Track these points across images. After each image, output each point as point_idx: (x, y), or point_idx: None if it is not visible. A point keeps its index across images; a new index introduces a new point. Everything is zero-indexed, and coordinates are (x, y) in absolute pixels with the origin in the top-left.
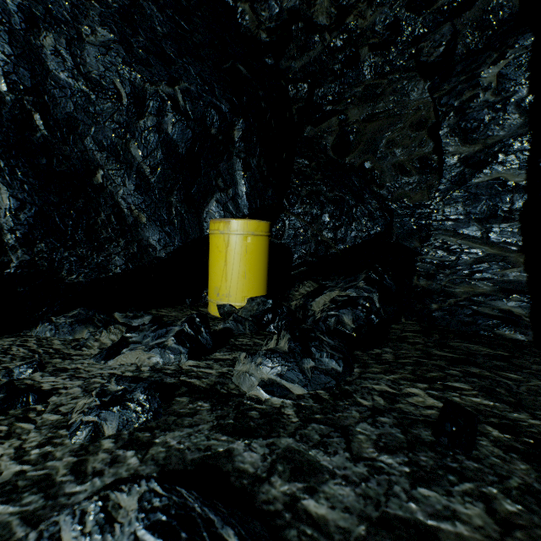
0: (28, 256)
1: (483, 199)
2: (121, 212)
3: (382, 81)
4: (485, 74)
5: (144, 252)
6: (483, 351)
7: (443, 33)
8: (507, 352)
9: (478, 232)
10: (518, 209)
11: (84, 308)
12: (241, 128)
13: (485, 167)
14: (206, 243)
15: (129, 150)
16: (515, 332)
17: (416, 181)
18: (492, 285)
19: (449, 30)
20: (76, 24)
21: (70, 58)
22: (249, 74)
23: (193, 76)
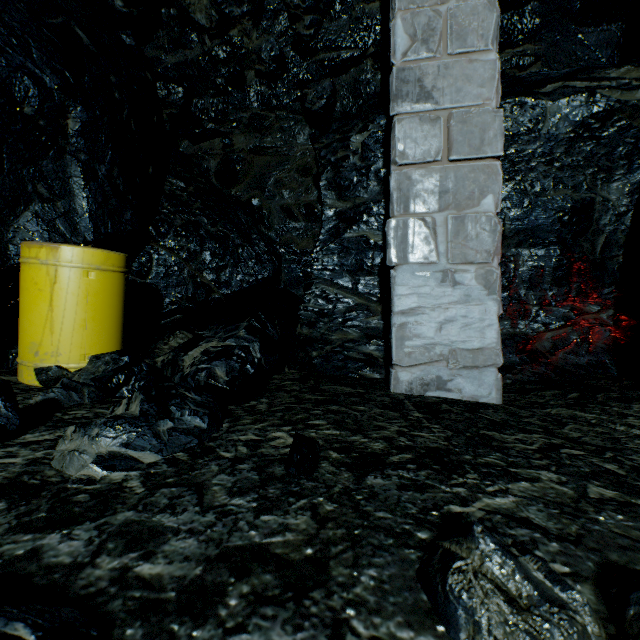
0: None
1: (353, 253)
2: None
3: (270, 114)
4: (354, 140)
5: None
6: (346, 391)
7: (325, 87)
8: (364, 389)
9: (349, 283)
10: (377, 265)
11: None
12: (80, 117)
13: (355, 224)
14: (15, 276)
15: None
16: (373, 372)
17: (303, 227)
18: (359, 331)
19: (329, 85)
20: None
21: None
22: (95, 47)
23: None
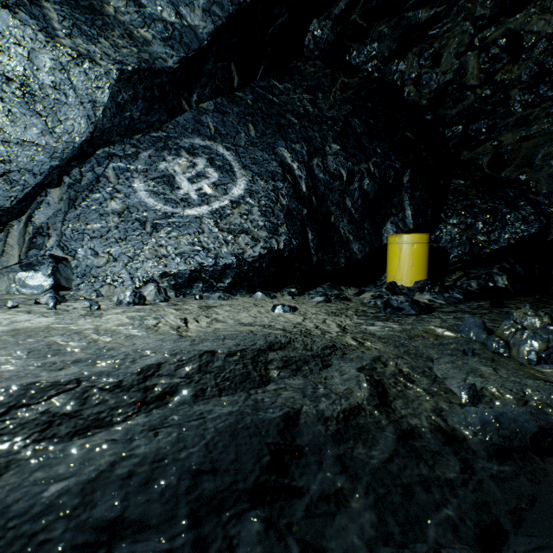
0: (317, 258)
1: None
2: (341, 235)
3: (534, 110)
4: None
5: (351, 256)
6: None
7: None
8: None
9: None
10: None
11: (330, 282)
12: (408, 174)
13: None
14: (383, 249)
15: (345, 202)
16: None
17: None
18: None
19: None
20: (323, 147)
21: (322, 166)
22: (414, 136)
23: (378, 153)
